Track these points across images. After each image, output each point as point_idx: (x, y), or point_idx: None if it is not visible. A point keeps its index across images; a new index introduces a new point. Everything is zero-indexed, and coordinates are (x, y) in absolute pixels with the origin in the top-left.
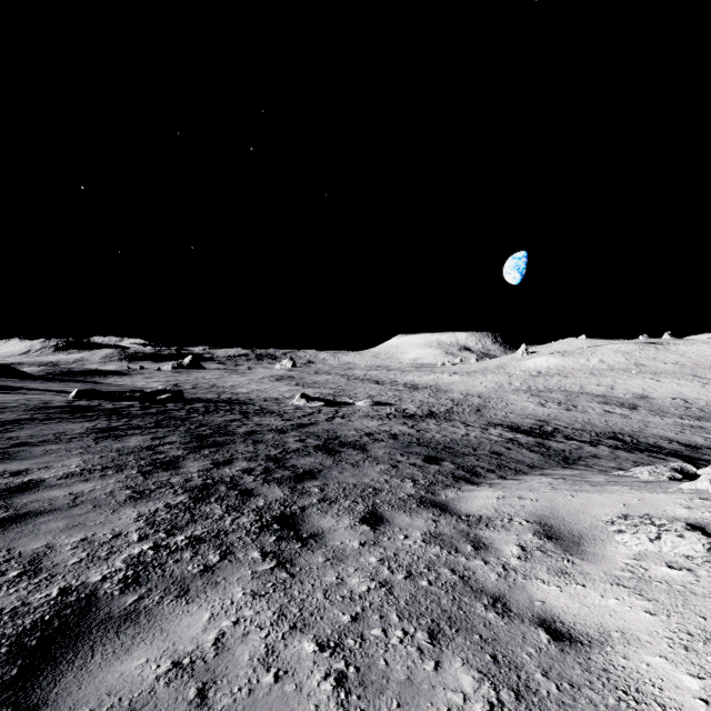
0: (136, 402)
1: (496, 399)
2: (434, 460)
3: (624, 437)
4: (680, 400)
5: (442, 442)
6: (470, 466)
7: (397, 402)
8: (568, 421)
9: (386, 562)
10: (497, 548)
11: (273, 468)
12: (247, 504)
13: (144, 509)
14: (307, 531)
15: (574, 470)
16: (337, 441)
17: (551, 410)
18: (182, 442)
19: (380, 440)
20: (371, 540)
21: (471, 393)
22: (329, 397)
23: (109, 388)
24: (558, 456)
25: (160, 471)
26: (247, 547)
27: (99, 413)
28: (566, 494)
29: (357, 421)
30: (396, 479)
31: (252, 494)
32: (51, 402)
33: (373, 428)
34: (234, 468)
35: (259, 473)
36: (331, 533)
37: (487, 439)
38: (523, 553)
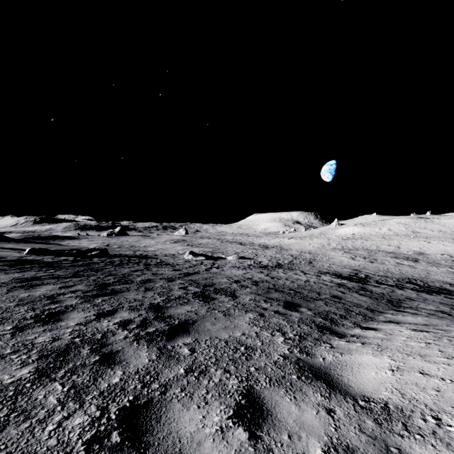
0: (71, 257)
1: (321, 255)
2: (293, 306)
3: (417, 281)
4: (447, 255)
5: (292, 288)
6: (324, 311)
7: (254, 257)
8: (373, 270)
9: None
10: None
11: (151, 319)
12: (97, 382)
13: None
14: (156, 451)
15: (414, 316)
16: (212, 288)
17: (360, 262)
18: (84, 291)
19: (246, 286)
20: None
21: (304, 251)
22: (209, 253)
23: (60, 247)
24: (382, 298)
25: (36, 326)
26: None
27: (35, 266)
28: None
29: (227, 271)
30: (265, 332)
31: (113, 362)
32: (6, 257)
33: (240, 276)
34: (114, 320)
35: (134, 327)
36: None
37: (323, 284)
38: None
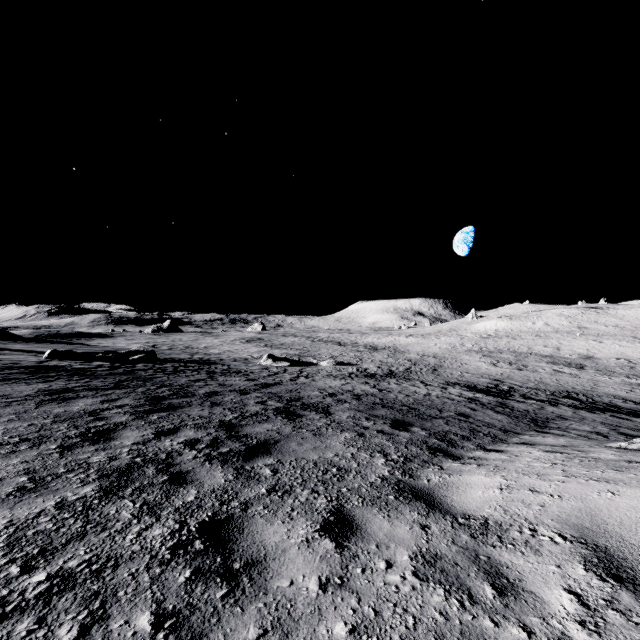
0: (107, 362)
1: (450, 359)
2: (403, 425)
3: (579, 396)
4: (624, 360)
5: (406, 403)
6: (442, 431)
7: (358, 362)
8: (521, 380)
9: (362, 638)
10: (533, 592)
11: (223, 438)
12: (171, 500)
13: (23, 512)
14: (241, 555)
15: (556, 437)
16: (299, 403)
17: (503, 370)
18: (133, 405)
19: (343, 401)
20: (337, 574)
21: (427, 354)
22: (295, 357)
23: (89, 349)
24: (525, 417)
25: (86, 445)
26: (136, 599)
27: (62, 374)
28: (600, 489)
29: (320, 381)
30: (364, 453)
31: (184, 481)
32: (20, 362)
33: (336, 388)
34: (177, 439)
35: (204, 447)
36: (277, 559)
37: (449, 399)
38: (587, 613)
